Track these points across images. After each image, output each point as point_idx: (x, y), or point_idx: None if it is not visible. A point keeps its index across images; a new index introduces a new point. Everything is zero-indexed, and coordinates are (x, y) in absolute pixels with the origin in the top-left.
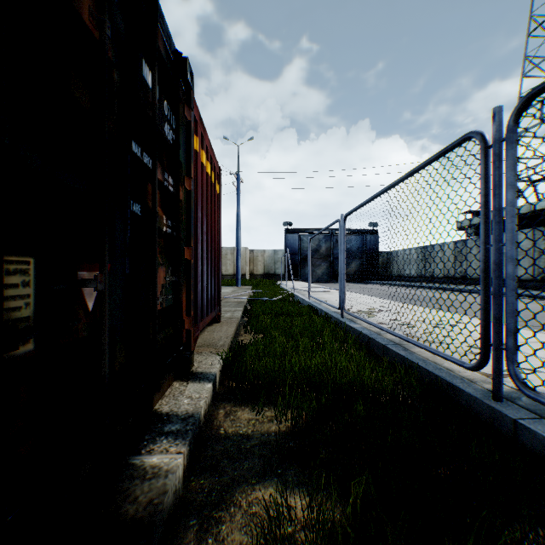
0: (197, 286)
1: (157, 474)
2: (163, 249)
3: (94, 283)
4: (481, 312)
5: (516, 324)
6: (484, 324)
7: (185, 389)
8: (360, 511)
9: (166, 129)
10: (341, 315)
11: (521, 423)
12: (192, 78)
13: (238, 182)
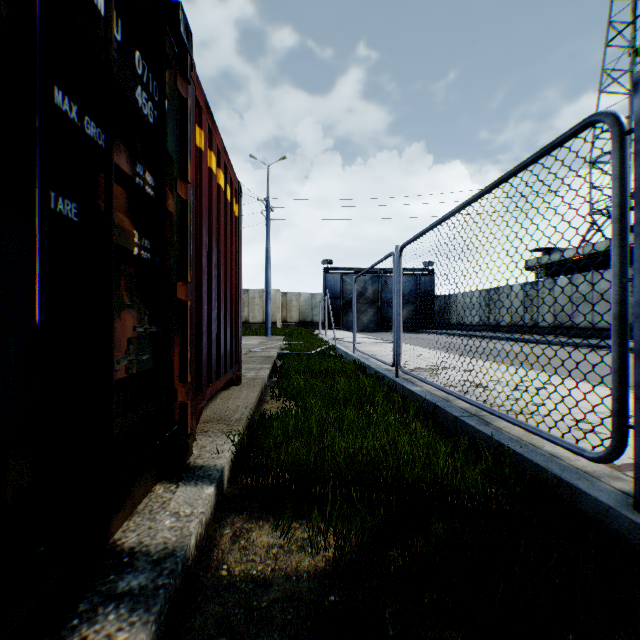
0: (202, 339)
1: None
2: (134, 284)
3: None
4: (614, 378)
5: None
6: (620, 395)
7: (171, 498)
8: None
9: (140, 97)
10: (395, 374)
11: None
12: (190, 38)
13: (267, 210)
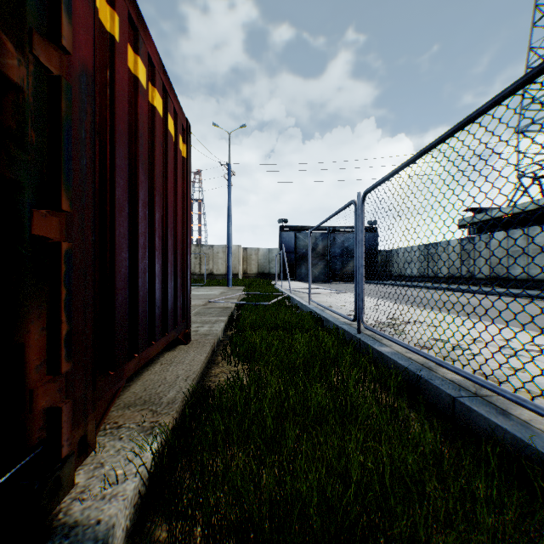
0: (116, 298)
1: None
2: None
3: None
4: None
5: None
6: None
7: None
8: None
9: None
10: (357, 330)
11: None
12: None
13: (228, 173)
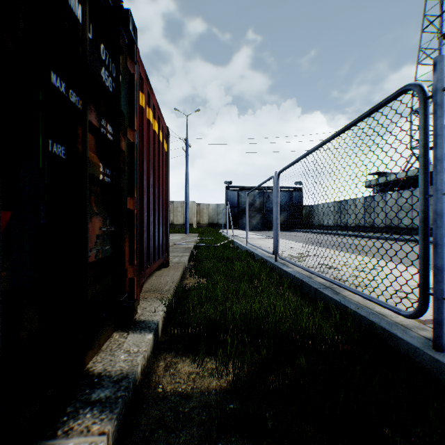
0: (143, 235)
1: None
2: (100, 198)
3: None
4: (420, 262)
5: None
6: (423, 273)
7: (124, 341)
8: None
9: (103, 75)
10: (275, 260)
11: None
12: (136, 33)
13: (186, 147)
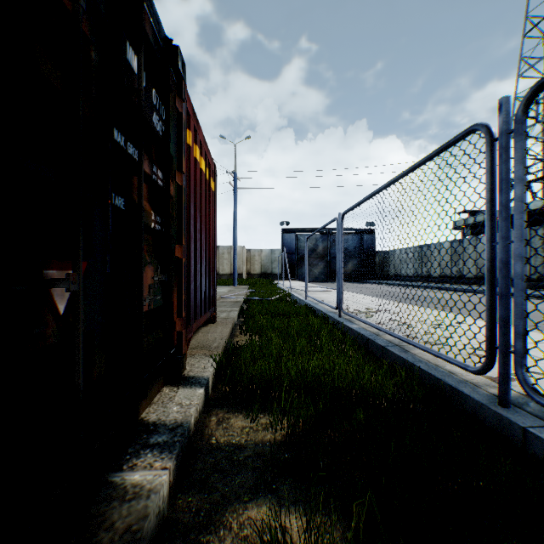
0: (190, 286)
1: (138, 494)
2: (151, 247)
3: (66, 284)
4: (487, 314)
5: (525, 326)
6: (490, 325)
7: (175, 395)
8: (363, 537)
9: (154, 120)
10: (338, 315)
11: (532, 432)
12: (184, 68)
13: (234, 181)
